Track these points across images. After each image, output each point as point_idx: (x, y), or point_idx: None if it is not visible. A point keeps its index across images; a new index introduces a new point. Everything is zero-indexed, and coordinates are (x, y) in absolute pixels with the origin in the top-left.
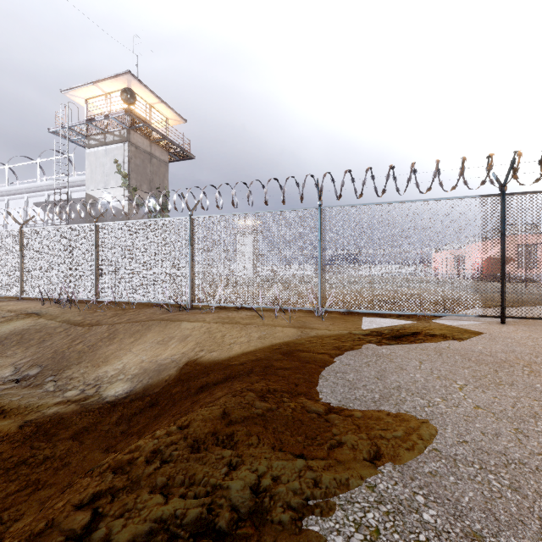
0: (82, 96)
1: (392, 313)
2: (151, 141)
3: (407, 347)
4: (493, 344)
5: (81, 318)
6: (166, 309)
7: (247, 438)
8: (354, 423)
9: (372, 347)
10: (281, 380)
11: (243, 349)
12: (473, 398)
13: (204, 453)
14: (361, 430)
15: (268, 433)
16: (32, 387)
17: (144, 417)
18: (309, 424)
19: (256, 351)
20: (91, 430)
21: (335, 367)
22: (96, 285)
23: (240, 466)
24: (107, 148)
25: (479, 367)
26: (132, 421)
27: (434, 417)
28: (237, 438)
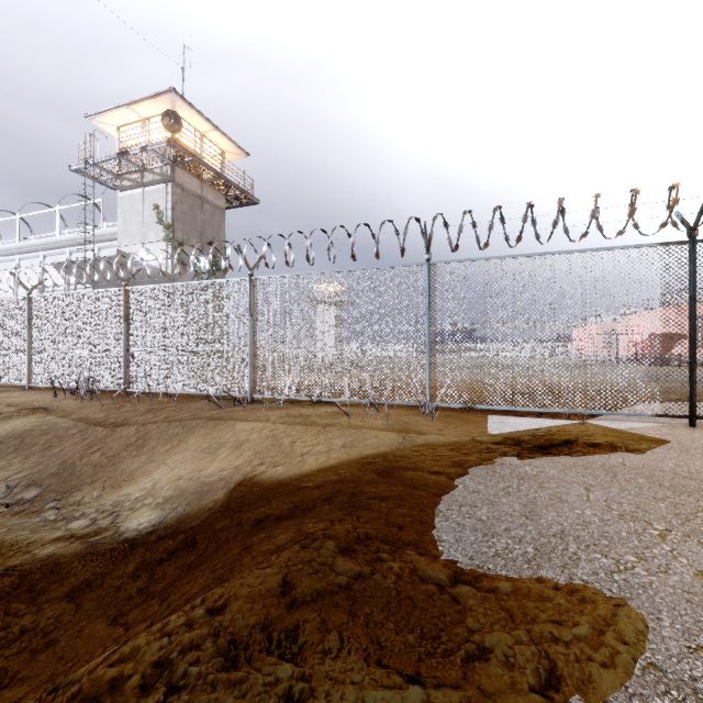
0: (113, 124)
1: (529, 410)
2: (202, 180)
3: (562, 463)
4: (688, 459)
5: (103, 415)
6: (216, 403)
7: (321, 637)
8: (502, 607)
9: (509, 463)
10: (377, 519)
11: (320, 463)
12: (688, 556)
13: (245, 671)
14: (515, 622)
15: (356, 625)
16: (26, 514)
17: (174, 567)
18: (426, 607)
19: (338, 467)
20: (95, 586)
21: (458, 497)
22: (125, 371)
23: (308, 701)
24: (144, 191)
25: (680, 498)
26: (156, 571)
27: (633, 595)
28: (304, 637)
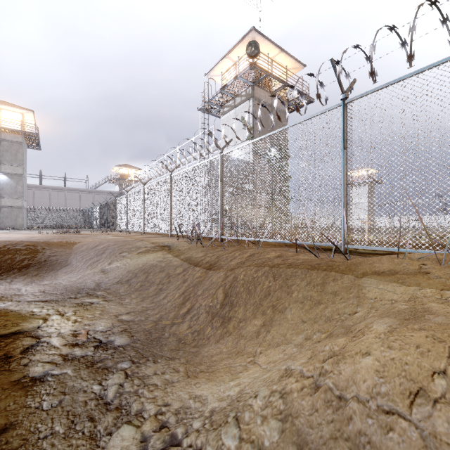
0: (219, 74)
1: None
2: (271, 93)
3: None
4: None
5: (202, 256)
6: (309, 251)
7: None
8: None
9: None
10: None
11: None
12: None
13: None
14: None
15: None
16: (98, 369)
17: None
18: None
19: None
20: None
21: None
22: (220, 222)
23: None
24: (236, 110)
25: None
26: None
27: None
28: None
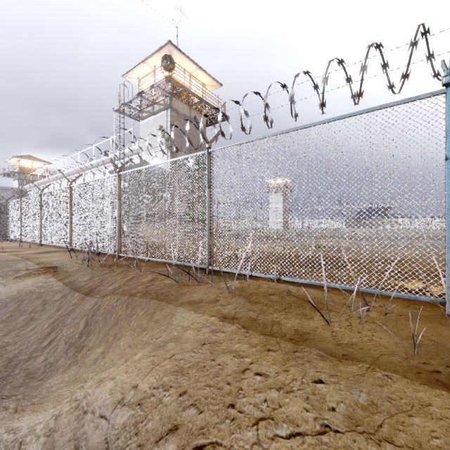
0: (137, 77)
1: None
2: (190, 106)
3: None
4: None
5: (88, 279)
6: (170, 277)
7: None
8: None
9: None
10: None
11: None
12: None
13: None
14: None
15: None
16: None
17: None
18: None
19: None
20: None
21: None
22: (118, 239)
23: None
24: (154, 117)
25: None
26: None
27: None
28: None
